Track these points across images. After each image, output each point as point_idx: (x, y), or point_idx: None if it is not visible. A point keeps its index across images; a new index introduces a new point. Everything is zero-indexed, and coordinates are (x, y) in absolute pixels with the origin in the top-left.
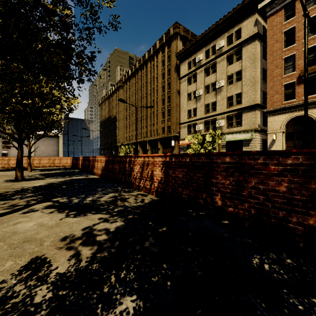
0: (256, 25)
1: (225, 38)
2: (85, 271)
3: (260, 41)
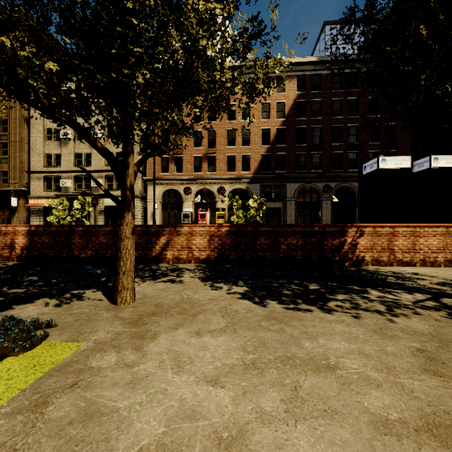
0: None
1: None
2: (1, 279)
3: None
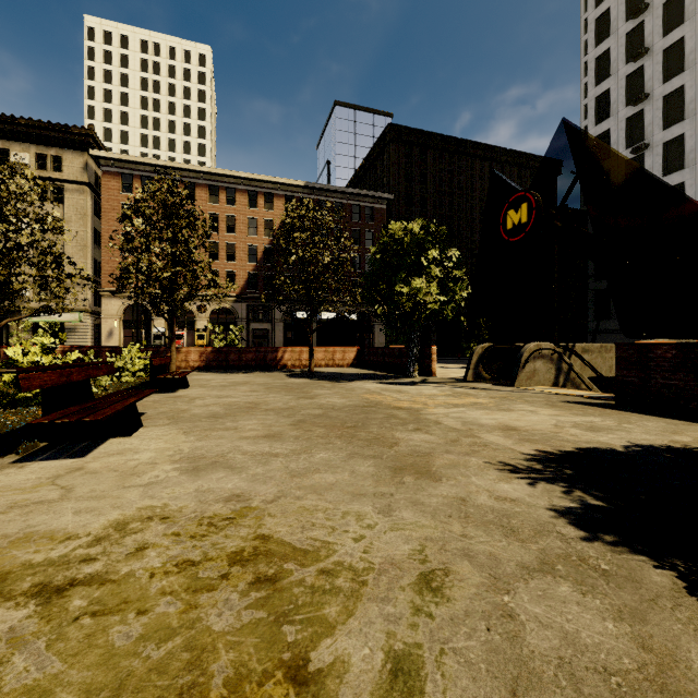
0: (87, 171)
1: (32, 152)
2: None
3: (92, 193)
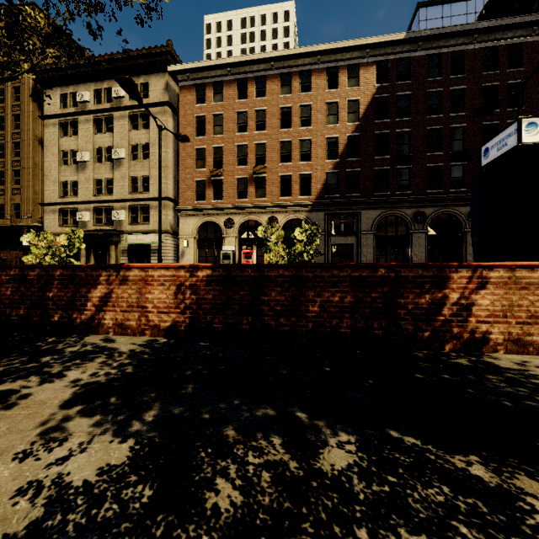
0: (167, 91)
1: None
2: None
3: (174, 114)
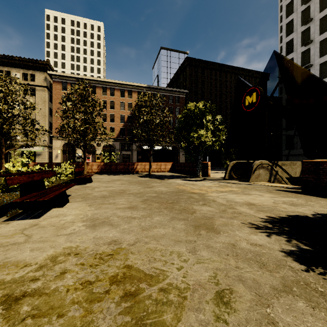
0: (46, 81)
1: (21, 72)
2: None
3: (48, 91)
